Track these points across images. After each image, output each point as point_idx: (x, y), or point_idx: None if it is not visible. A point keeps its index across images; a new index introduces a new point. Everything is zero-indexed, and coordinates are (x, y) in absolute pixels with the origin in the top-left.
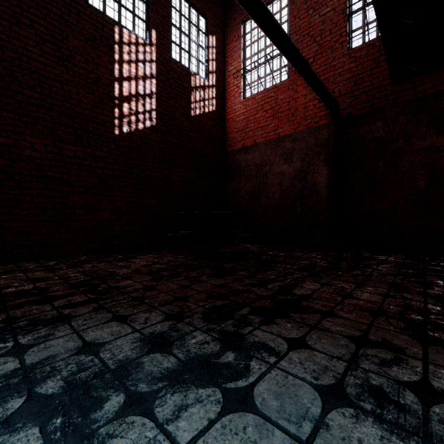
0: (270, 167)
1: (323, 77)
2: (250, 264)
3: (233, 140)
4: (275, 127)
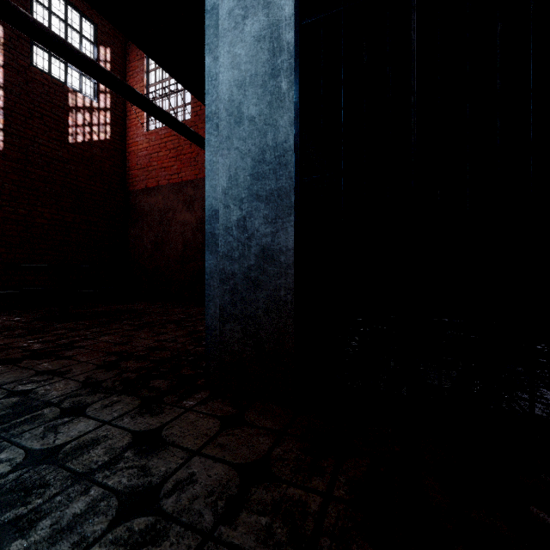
0: (173, 214)
1: None
2: (92, 323)
3: (135, 178)
4: (178, 169)
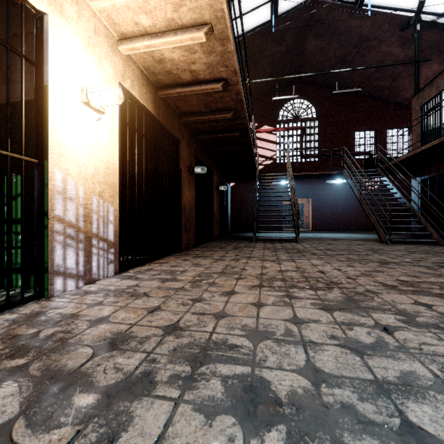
0: None
1: None
2: None
3: None
4: None
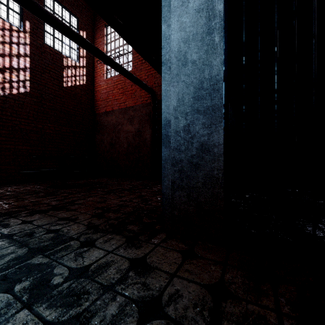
0: (121, 126)
1: (150, 73)
2: (80, 189)
3: (99, 106)
4: (124, 100)
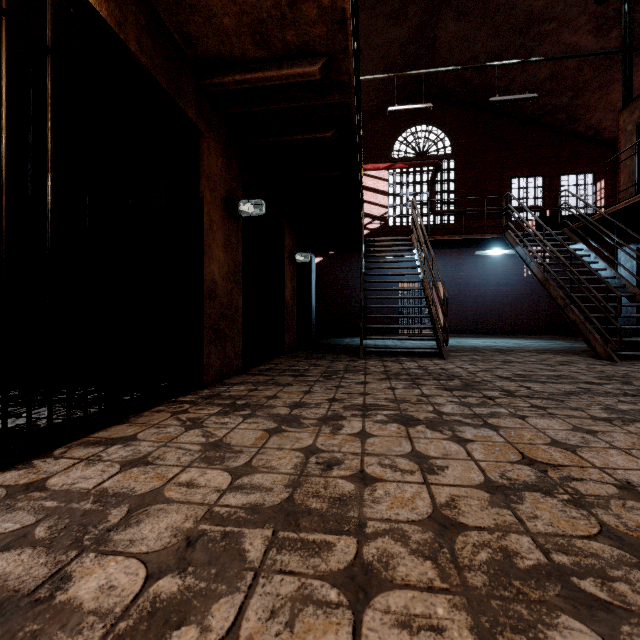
0: None
1: None
2: None
3: None
4: None
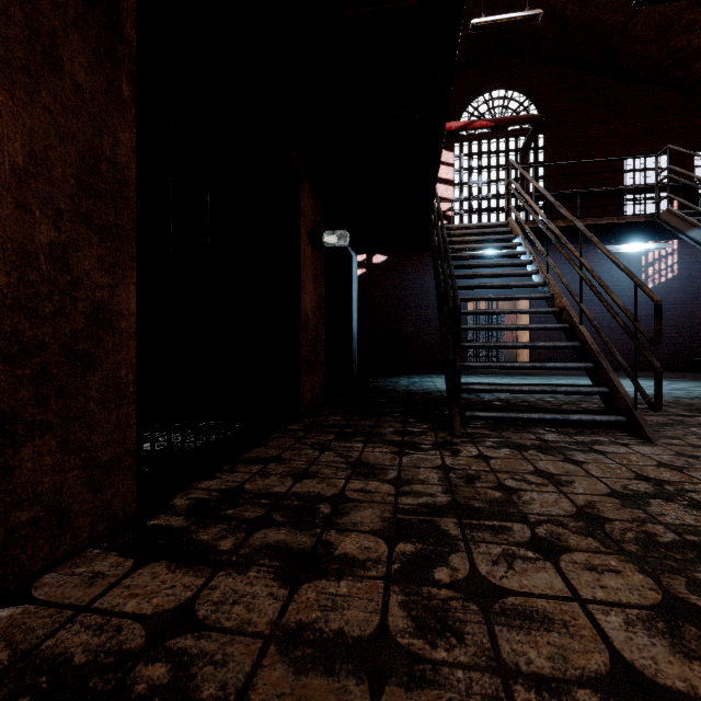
0: None
1: None
2: None
3: None
4: None
